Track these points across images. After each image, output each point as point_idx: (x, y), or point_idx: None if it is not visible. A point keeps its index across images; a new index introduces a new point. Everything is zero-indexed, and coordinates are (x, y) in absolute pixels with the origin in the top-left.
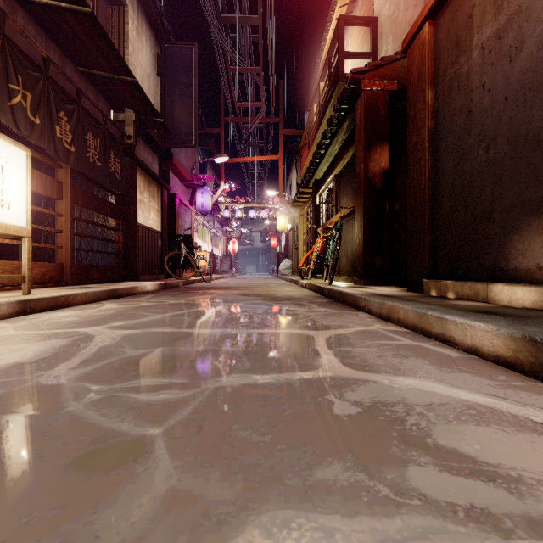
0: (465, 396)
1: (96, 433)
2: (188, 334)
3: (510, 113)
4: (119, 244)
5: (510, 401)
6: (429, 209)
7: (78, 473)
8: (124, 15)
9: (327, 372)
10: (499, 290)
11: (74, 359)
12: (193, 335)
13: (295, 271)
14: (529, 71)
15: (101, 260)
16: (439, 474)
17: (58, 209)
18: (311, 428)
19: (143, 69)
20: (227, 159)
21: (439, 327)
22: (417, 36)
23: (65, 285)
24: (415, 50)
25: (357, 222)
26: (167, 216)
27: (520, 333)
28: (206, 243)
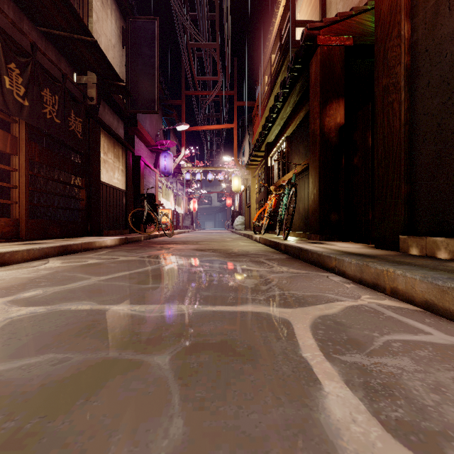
0: None
1: None
2: (108, 317)
3: None
4: (82, 201)
5: None
6: (405, 157)
7: None
8: None
9: None
10: None
11: None
12: (115, 319)
13: (248, 226)
14: None
15: (71, 216)
16: None
17: (13, 164)
18: None
19: (108, 39)
20: (188, 127)
21: None
22: None
23: (19, 240)
24: None
25: (312, 178)
26: (132, 177)
27: None
28: (169, 201)
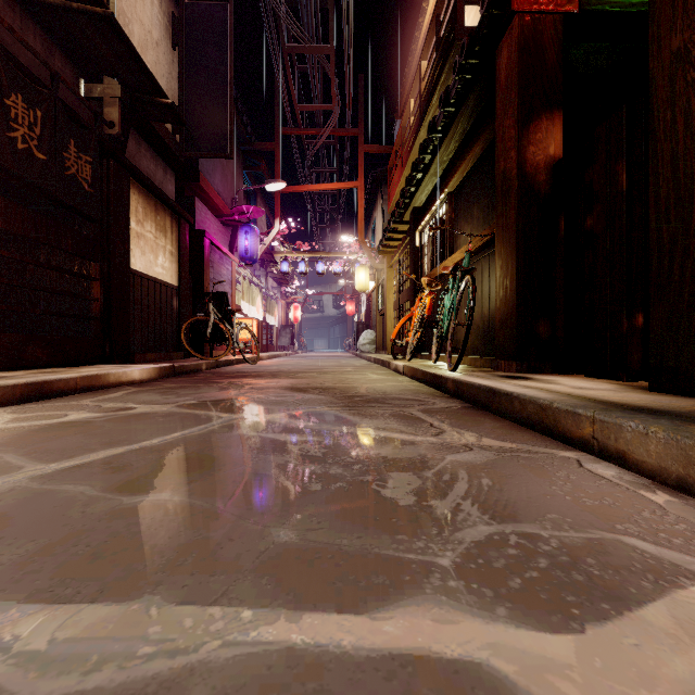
0: None
1: None
2: None
3: None
4: (94, 302)
5: None
6: None
7: None
8: None
9: None
10: None
11: None
12: None
13: (381, 346)
14: None
15: None
16: None
17: None
18: None
19: (146, 31)
20: (284, 185)
21: None
22: None
23: None
24: None
25: (501, 259)
26: (191, 265)
27: None
28: (255, 307)
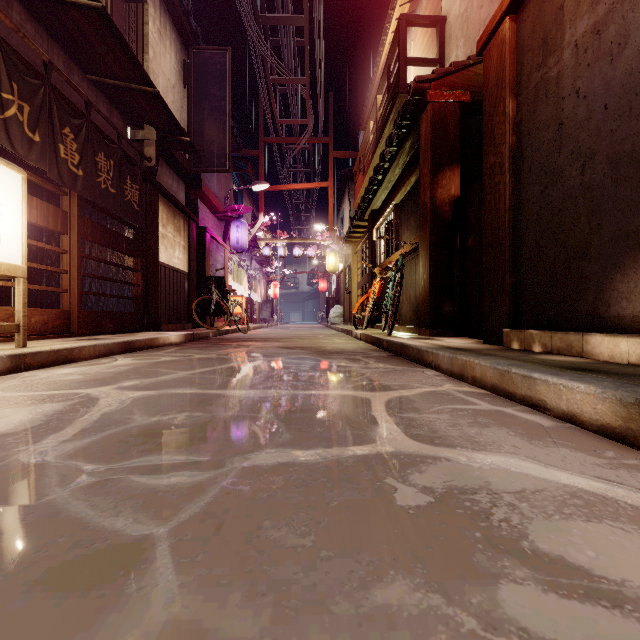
0: (566, 480)
1: (80, 534)
2: (215, 397)
3: (611, 124)
4: (137, 287)
5: (625, 487)
6: (510, 244)
7: (46, 595)
8: (143, 14)
9: (388, 447)
10: (598, 342)
11: (68, 429)
12: (221, 398)
13: (348, 319)
14: (636, 72)
15: (117, 306)
16: (544, 596)
17: (64, 244)
18: (367, 526)
19: (167, 79)
20: (267, 186)
21: (525, 388)
22: (495, 35)
23: (72, 336)
24: (492, 51)
25: (422, 261)
26: (196, 254)
27: (633, 396)
28: (242, 286)
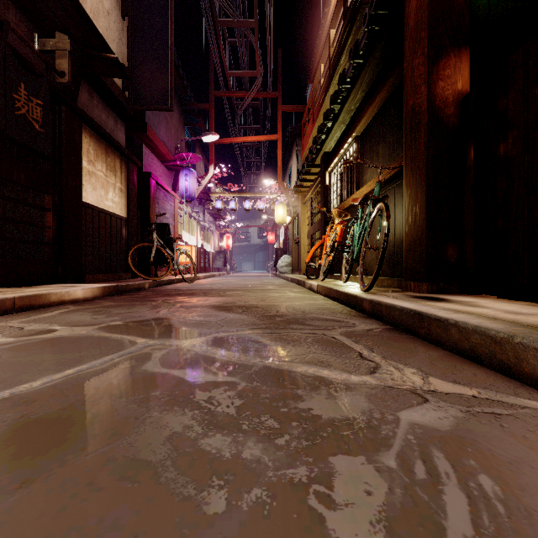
0: None
1: None
2: None
3: None
4: (48, 230)
5: None
6: None
7: None
8: None
9: None
10: None
11: None
12: None
13: (296, 268)
14: None
15: None
16: None
17: None
18: None
19: (98, 0)
20: (217, 137)
21: None
22: None
23: None
24: None
25: (410, 188)
26: (139, 201)
27: None
28: (194, 236)
